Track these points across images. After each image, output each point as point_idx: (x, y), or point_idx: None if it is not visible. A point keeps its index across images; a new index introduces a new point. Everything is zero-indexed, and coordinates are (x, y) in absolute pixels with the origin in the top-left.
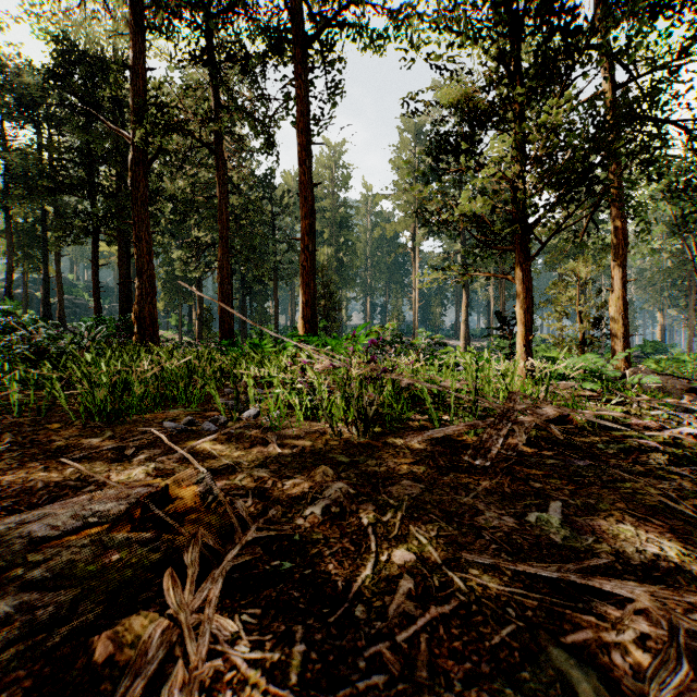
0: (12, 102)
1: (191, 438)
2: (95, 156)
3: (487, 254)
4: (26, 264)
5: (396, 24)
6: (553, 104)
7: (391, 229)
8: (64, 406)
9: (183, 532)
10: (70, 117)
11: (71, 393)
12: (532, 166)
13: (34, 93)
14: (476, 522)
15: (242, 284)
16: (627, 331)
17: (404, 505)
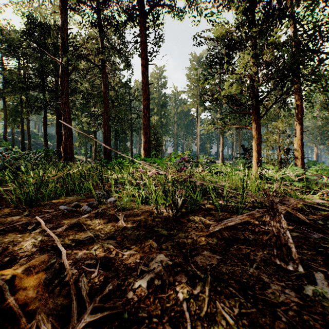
0: (6, 47)
1: (74, 216)
2: (44, 72)
3: (232, 119)
4: (13, 124)
5: (190, 4)
6: (277, 31)
7: (186, 107)
8: (6, 196)
9: (22, 321)
10: (33, 53)
11: (22, 187)
12: (260, 70)
13: (15, 42)
14: (267, 297)
15: (115, 134)
16: (303, 156)
17: (209, 279)
